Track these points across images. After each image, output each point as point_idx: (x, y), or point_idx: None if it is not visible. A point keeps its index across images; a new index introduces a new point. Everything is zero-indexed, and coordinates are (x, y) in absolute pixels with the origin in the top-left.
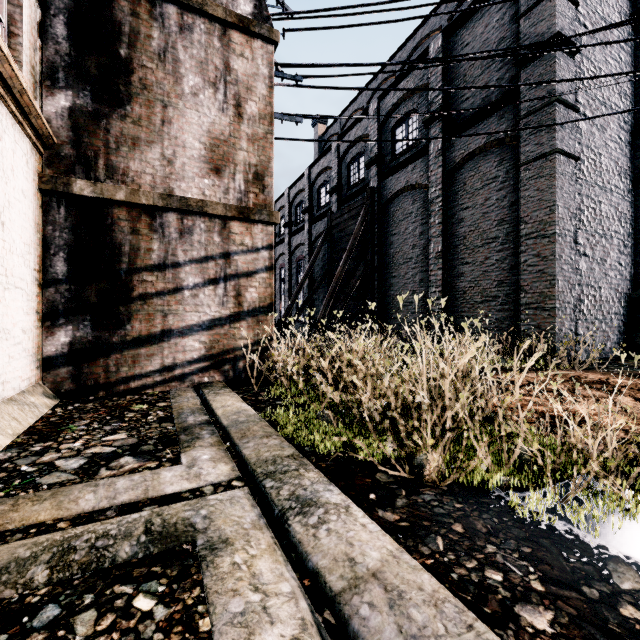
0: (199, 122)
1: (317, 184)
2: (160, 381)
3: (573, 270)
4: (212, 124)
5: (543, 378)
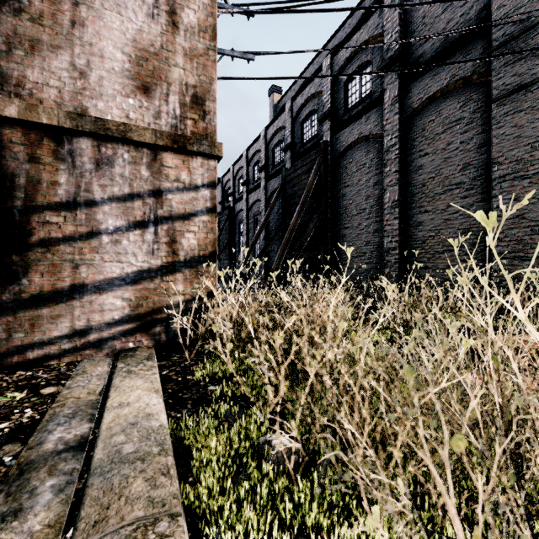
0: (122, 28)
1: (272, 144)
2: (69, 349)
3: None
4: (139, 32)
5: None
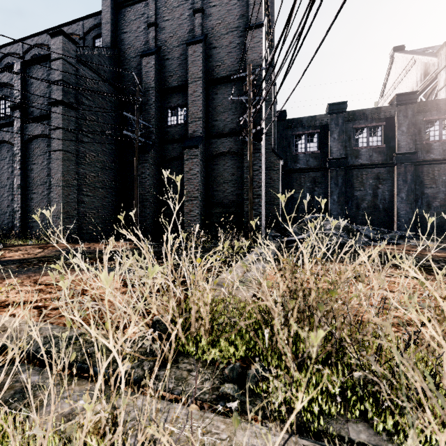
0: None
1: None
2: None
3: (75, 202)
4: None
5: (30, 247)
